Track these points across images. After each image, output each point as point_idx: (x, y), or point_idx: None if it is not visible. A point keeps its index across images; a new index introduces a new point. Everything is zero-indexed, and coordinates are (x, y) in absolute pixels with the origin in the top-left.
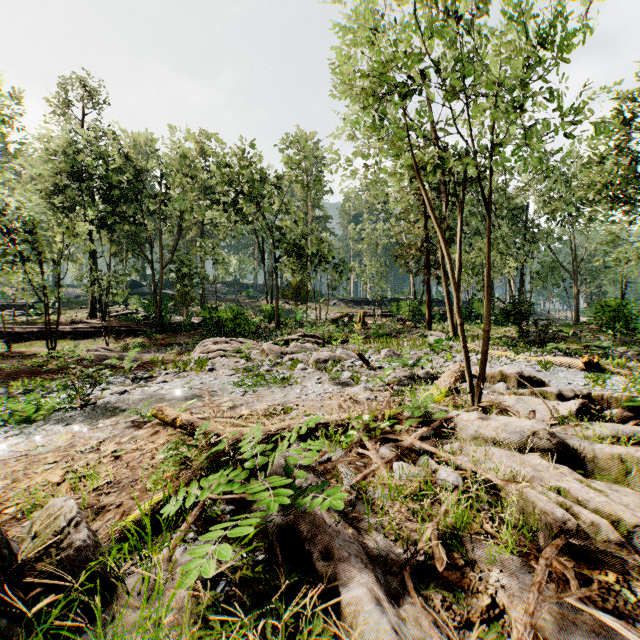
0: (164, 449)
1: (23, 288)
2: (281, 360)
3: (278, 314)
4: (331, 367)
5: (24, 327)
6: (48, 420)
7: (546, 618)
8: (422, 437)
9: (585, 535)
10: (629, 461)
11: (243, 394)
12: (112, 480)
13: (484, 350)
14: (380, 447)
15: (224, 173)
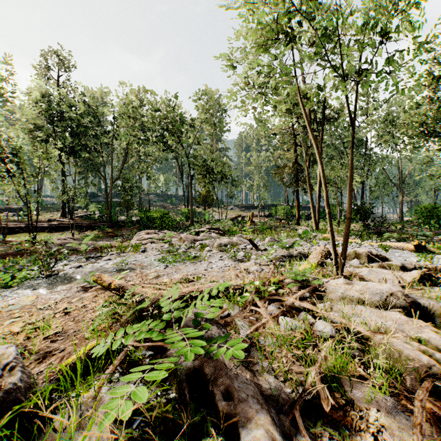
0: (100, 306)
1: (16, 197)
2: (194, 245)
3: (192, 215)
4: (229, 249)
5: (15, 224)
6: (21, 286)
7: None
8: (300, 298)
9: None
10: None
11: (165, 267)
12: (60, 330)
13: (346, 233)
14: (268, 305)
15: (154, 116)
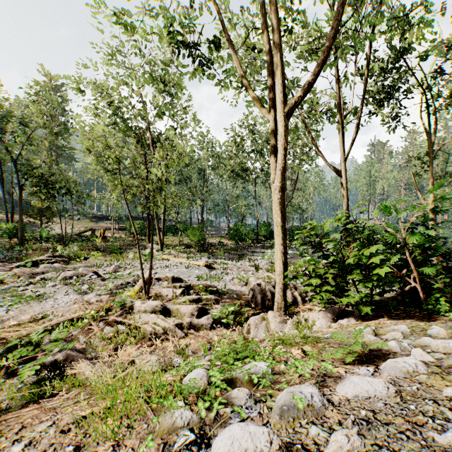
0: None
1: None
2: (33, 280)
3: (22, 233)
4: (75, 281)
5: None
6: None
7: (135, 354)
8: (120, 315)
9: (156, 333)
10: (178, 309)
11: (8, 311)
12: None
13: (150, 273)
14: (99, 323)
15: None
